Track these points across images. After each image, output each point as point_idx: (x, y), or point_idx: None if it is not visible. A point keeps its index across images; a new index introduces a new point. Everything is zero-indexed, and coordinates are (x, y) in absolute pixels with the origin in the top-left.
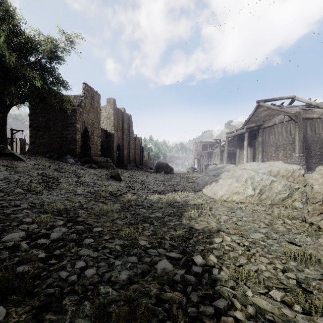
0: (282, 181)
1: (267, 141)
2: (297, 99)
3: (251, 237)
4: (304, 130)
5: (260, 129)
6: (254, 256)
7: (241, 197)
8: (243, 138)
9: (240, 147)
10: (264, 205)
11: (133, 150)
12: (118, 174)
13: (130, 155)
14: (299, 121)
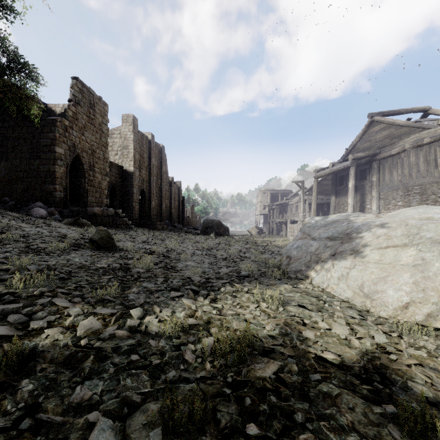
0: None
1: (388, 180)
2: (433, 112)
3: None
4: None
5: (374, 162)
6: None
7: None
8: (342, 178)
9: (336, 192)
10: None
11: (168, 200)
12: (109, 237)
13: (162, 207)
14: None
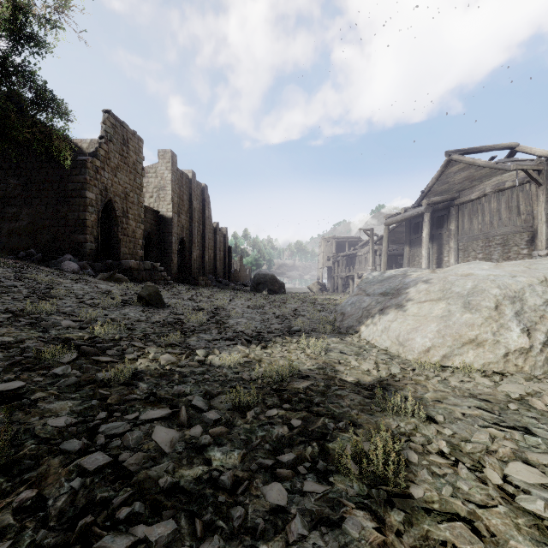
0: None
1: (467, 228)
2: (521, 149)
3: None
4: None
5: (452, 207)
6: None
7: (491, 354)
8: (417, 226)
9: (411, 242)
10: None
11: (211, 250)
12: (157, 293)
13: (205, 259)
14: (546, 182)
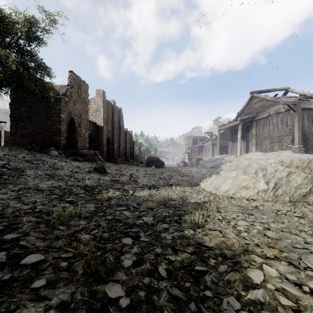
0: (302, 173)
1: (261, 133)
2: (290, 90)
3: (308, 266)
4: (301, 121)
5: (253, 121)
6: None
7: (252, 192)
8: (235, 131)
9: (232, 140)
10: (282, 202)
11: (124, 144)
12: (103, 167)
13: (120, 148)
14: (298, 110)
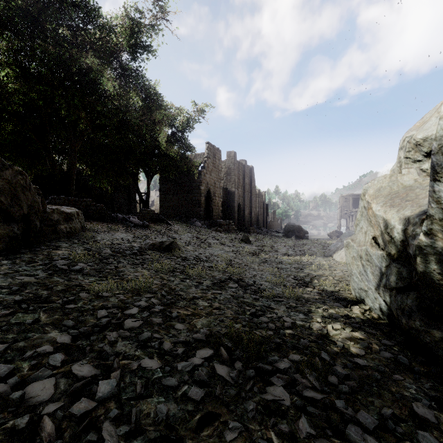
0: None
1: None
2: None
3: (347, 279)
4: None
5: None
6: (339, 282)
7: None
8: None
9: None
10: None
11: (255, 209)
12: (248, 238)
13: (252, 215)
14: None
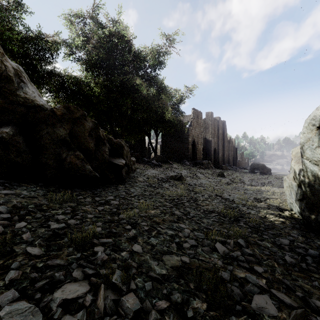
0: None
1: None
2: None
3: None
4: None
5: None
6: (284, 202)
7: None
8: None
9: None
10: None
11: (227, 151)
12: (223, 174)
13: (224, 156)
14: None
